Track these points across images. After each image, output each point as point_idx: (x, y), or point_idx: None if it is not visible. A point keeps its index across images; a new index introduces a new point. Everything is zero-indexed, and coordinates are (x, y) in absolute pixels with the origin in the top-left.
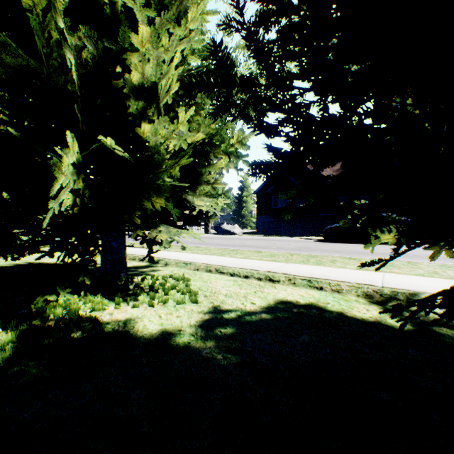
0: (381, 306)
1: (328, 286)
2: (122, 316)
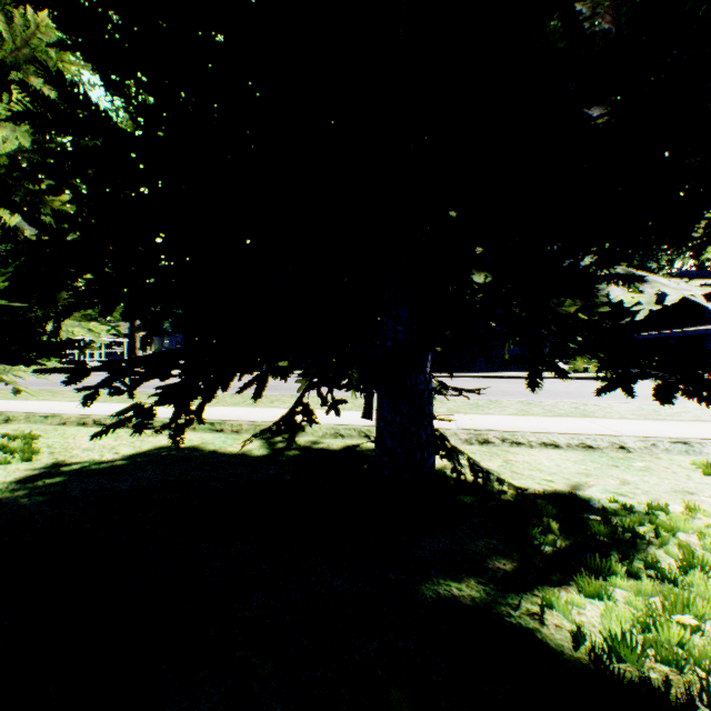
0: (267, 440)
1: (230, 427)
2: None
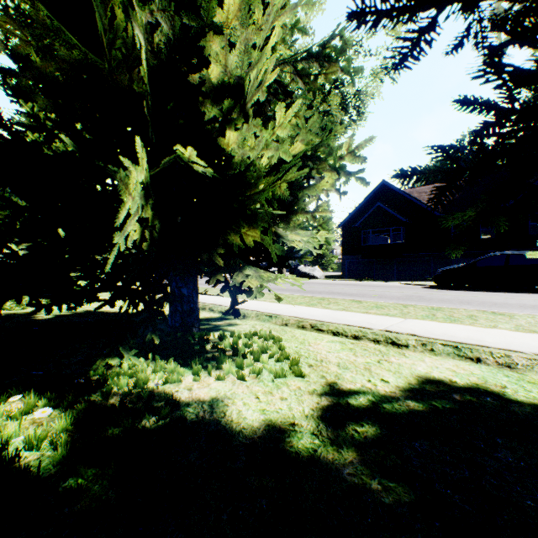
0: None
1: (489, 357)
2: (205, 394)
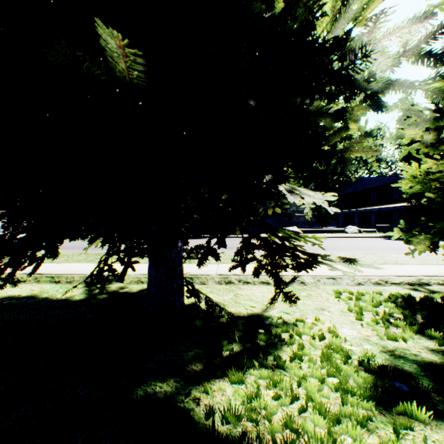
0: (89, 287)
1: (66, 279)
2: None
